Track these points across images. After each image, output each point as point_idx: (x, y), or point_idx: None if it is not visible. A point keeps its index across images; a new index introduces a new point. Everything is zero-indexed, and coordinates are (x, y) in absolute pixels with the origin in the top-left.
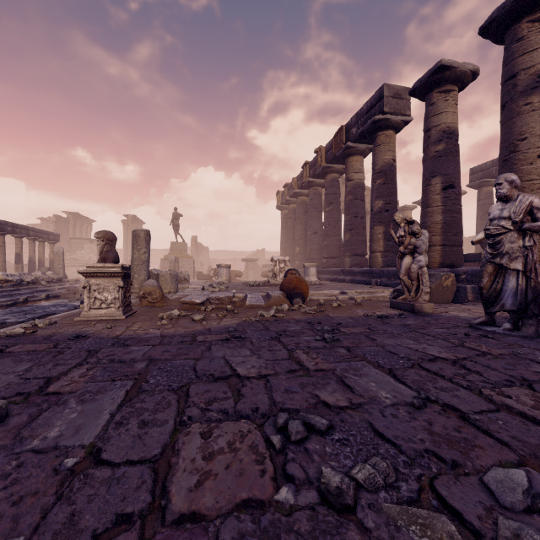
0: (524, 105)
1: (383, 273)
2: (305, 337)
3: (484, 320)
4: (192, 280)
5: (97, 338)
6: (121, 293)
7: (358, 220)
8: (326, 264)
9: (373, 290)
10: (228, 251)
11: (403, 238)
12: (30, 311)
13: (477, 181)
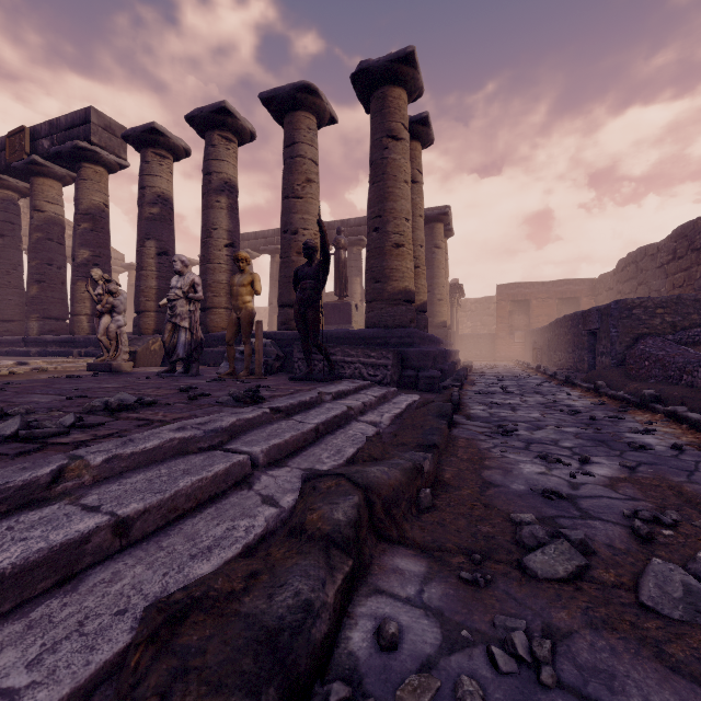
0: (216, 201)
1: (90, 342)
2: None
3: (168, 369)
4: None
5: None
6: None
7: (53, 270)
8: None
9: (72, 360)
10: None
11: (102, 296)
12: None
13: None
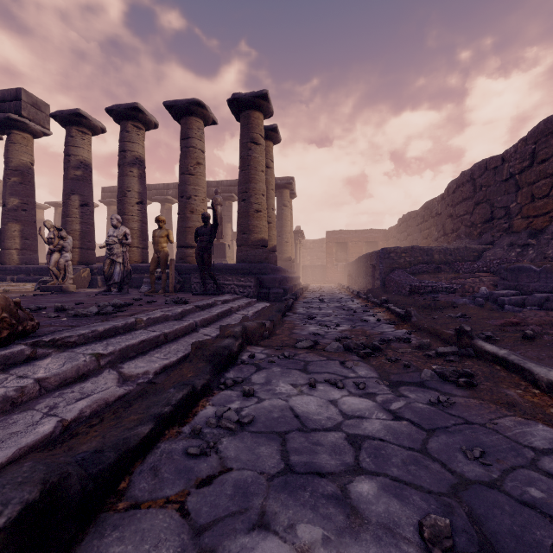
0: (130, 171)
1: (21, 270)
2: None
3: (106, 289)
4: None
5: None
6: None
7: None
8: None
9: (14, 284)
10: None
11: (53, 239)
12: None
13: (108, 200)
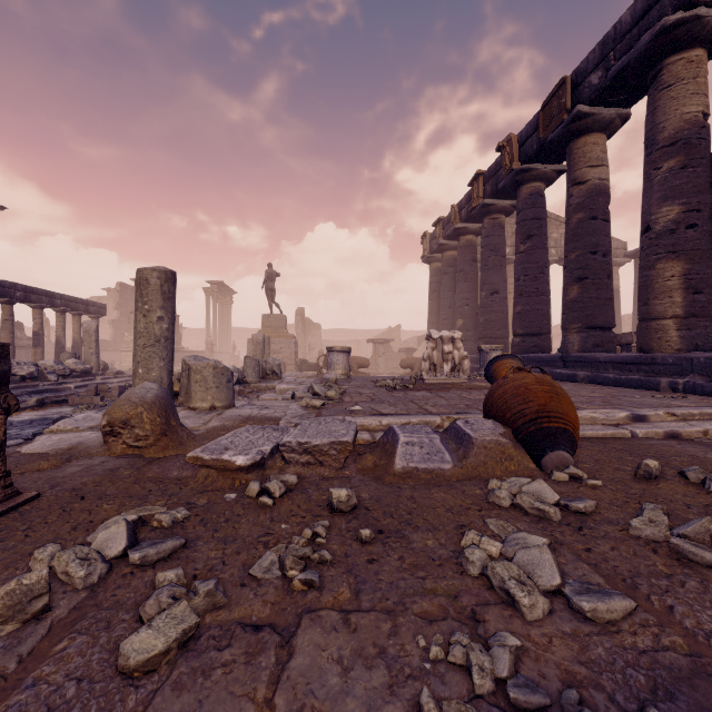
0: None
1: (690, 365)
2: None
3: None
4: (291, 373)
5: None
6: None
7: (597, 259)
8: (520, 346)
9: None
10: (348, 331)
11: None
12: None
13: None
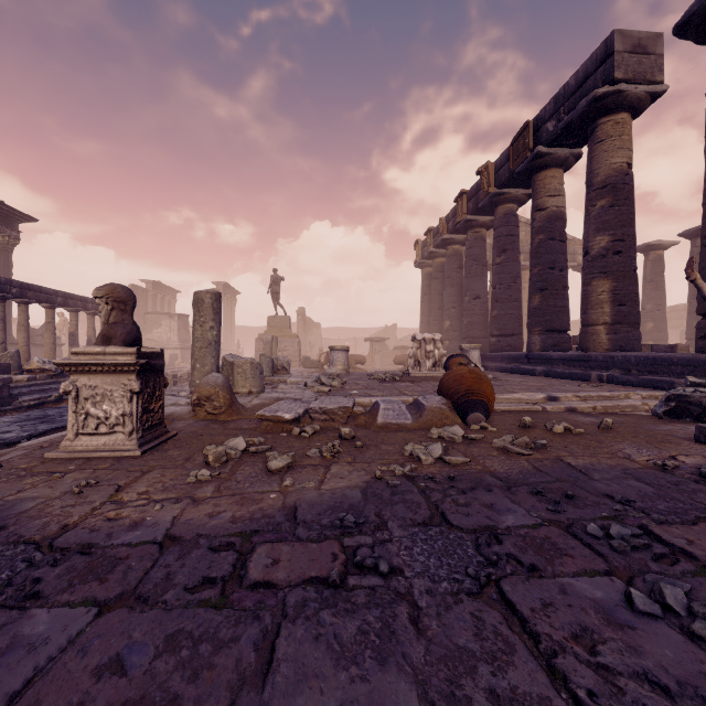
0: None
1: (613, 361)
2: (581, 578)
3: None
4: (296, 368)
5: (2, 543)
6: (135, 404)
7: (555, 274)
8: (496, 345)
9: (608, 394)
10: (346, 329)
11: None
12: (53, 417)
13: None
